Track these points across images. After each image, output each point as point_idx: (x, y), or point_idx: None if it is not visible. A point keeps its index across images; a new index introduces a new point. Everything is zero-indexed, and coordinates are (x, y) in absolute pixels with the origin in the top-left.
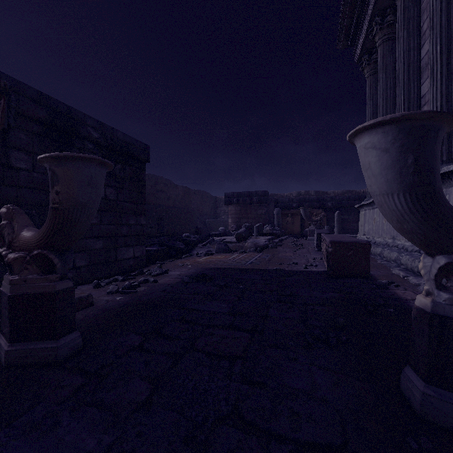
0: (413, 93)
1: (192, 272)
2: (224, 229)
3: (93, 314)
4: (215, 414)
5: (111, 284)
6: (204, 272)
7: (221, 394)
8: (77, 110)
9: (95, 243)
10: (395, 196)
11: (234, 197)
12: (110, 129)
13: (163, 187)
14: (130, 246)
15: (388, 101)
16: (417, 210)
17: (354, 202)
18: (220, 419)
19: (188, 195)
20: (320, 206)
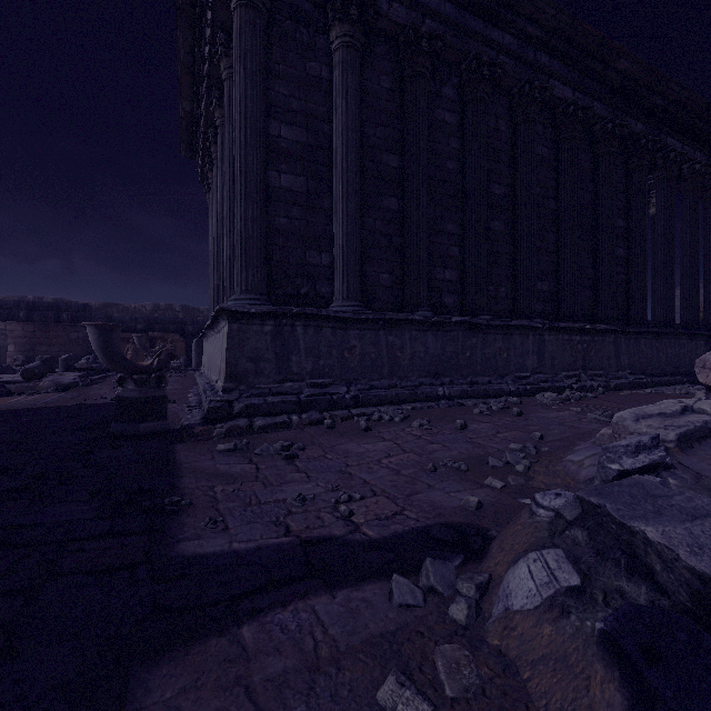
0: None
1: None
2: None
3: None
4: (0, 452)
5: None
6: None
7: (4, 449)
8: None
9: None
10: (99, 352)
11: (21, 309)
12: None
13: None
14: None
15: None
16: (107, 357)
17: None
18: (4, 453)
19: None
20: (179, 330)
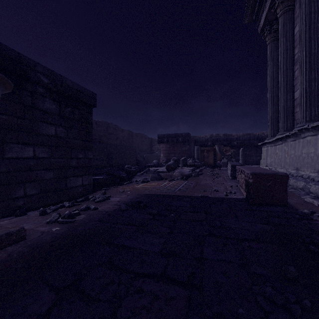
0: (314, 49)
1: (129, 198)
2: (157, 162)
3: (18, 252)
4: None
5: (57, 211)
6: (139, 198)
7: None
8: (27, 57)
9: (46, 174)
10: None
11: (165, 138)
12: (60, 76)
13: (113, 130)
14: (79, 176)
15: (288, 60)
16: None
17: (253, 141)
18: None
19: (131, 137)
20: (228, 144)
